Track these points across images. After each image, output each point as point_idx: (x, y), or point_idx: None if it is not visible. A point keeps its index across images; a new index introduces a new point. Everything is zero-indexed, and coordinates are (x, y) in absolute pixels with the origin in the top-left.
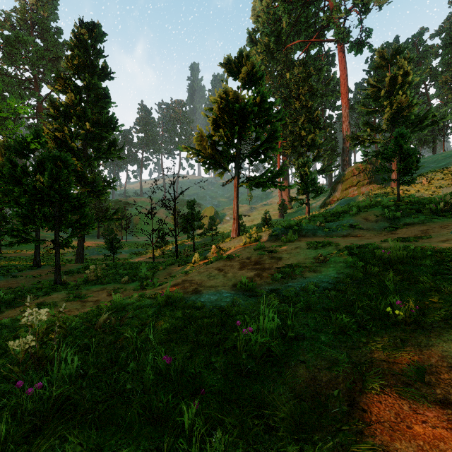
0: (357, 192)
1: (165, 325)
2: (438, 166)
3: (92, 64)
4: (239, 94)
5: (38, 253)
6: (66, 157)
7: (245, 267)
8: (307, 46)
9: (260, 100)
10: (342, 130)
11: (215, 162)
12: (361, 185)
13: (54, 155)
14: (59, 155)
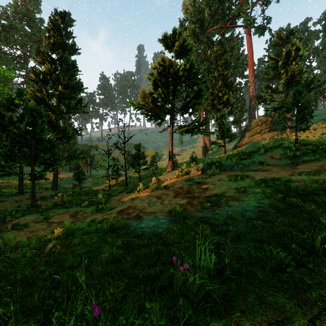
0: (260, 138)
1: (105, 255)
2: (320, 118)
3: (64, 42)
4: (173, 62)
5: (21, 183)
6: (40, 110)
7: (178, 195)
8: (223, 31)
9: (189, 66)
10: (249, 92)
11: (155, 114)
12: (263, 132)
13: (31, 107)
14: (34, 108)
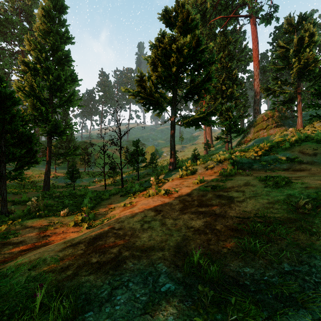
0: (266, 133)
1: None
2: None
3: (56, 29)
4: (176, 37)
5: None
6: (11, 94)
7: (187, 208)
8: (226, 22)
9: (195, 44)
10: (254, 86)
11: (154, 103)
12: (269, 128)
13: (0, 91)
14: (4, 92)
